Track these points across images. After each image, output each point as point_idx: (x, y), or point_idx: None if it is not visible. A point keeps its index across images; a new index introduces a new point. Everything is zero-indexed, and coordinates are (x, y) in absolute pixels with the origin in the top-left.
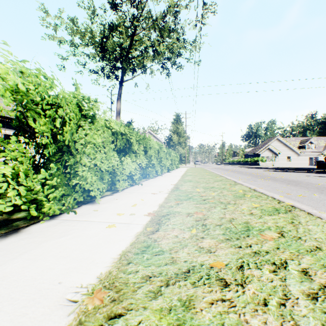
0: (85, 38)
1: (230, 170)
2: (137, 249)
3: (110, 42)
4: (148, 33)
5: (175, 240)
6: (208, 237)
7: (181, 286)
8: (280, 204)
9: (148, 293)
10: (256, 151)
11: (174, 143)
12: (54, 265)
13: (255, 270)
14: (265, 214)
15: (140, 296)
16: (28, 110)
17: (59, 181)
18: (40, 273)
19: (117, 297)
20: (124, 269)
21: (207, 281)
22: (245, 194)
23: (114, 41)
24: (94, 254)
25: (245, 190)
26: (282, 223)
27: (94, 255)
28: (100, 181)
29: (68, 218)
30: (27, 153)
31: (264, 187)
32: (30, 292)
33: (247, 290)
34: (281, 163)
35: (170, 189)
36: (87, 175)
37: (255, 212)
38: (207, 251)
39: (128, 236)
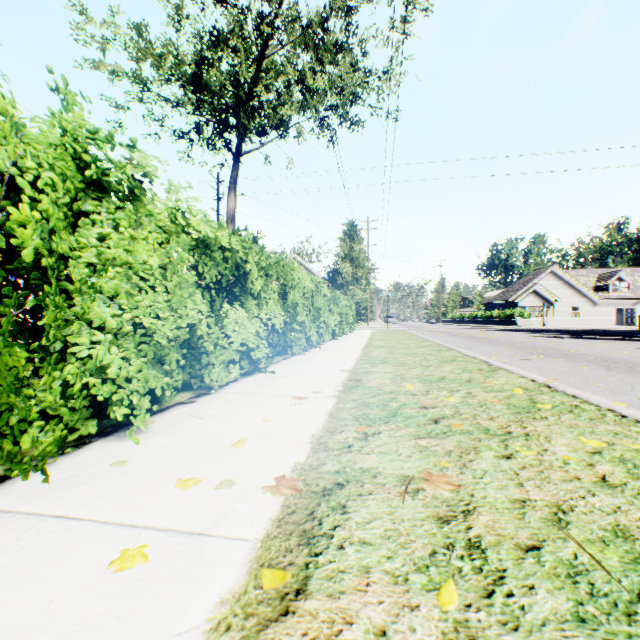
0: (164, 67)
1: (461, 336)
2: None
3: (214, 74)
4: (293, 55)
5: None
6: None
7: None
8: None
9: None
10: (510, 295)
11: (345, 281)
12: None
13: None
14: None
15: None
16: None
17: None
18: None
19: None
20: None
21: None
22: (534, 400)
23: (222, 72)
24: None
25: (526, 388)
26: None
27: None
28: (152, 368)
29: (7, 504)
30: None
31: (558, 377)
32: None
33: None
34: (560, 321)
35: (340, 383)
36: (102, 357)
37: (613, 475)
38: None
39: (176, 634)
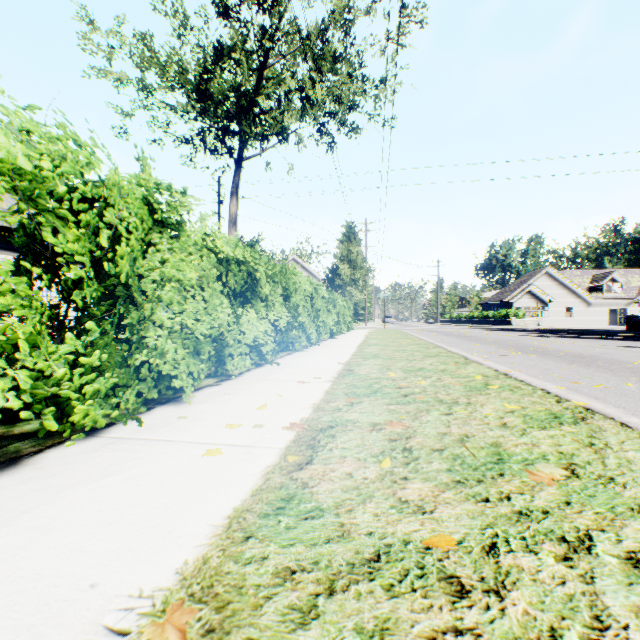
0: (167, 74)
1: (454, 335)
2: (266, 504)
3: (217, 82)
4: (293, 65)
5: (348, 483)
6: (416, 477)
7: (361, 595)
8: (562, 403)
9: (289, 613)
10: (506, 296)
11: (343, 282)
12: (86, 541)
13: (524, 555)
14: (532, 426)
15: (270, 619)
16: (39, 209)
17: (108, 357)
18: (52, 562)
19: (218, 622)
20: (235, 553)
21: (420, 582)
22: (487, 383)
23: (225, 80)
24: (173, 517)
25: (487, 376)
26: (571, 447)
27: (174, 518)
28: (194, 356)
29: (124, 435)
30: (36, 300)
31: (523, 369)
32: (24, 609)
33: (511, 604)
34: (555, 321)
35: (335, 372)
36: (166, 346)
37: (512, 422)
38: (415, 510)
39: (248, 475)
